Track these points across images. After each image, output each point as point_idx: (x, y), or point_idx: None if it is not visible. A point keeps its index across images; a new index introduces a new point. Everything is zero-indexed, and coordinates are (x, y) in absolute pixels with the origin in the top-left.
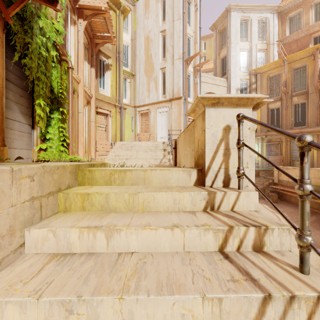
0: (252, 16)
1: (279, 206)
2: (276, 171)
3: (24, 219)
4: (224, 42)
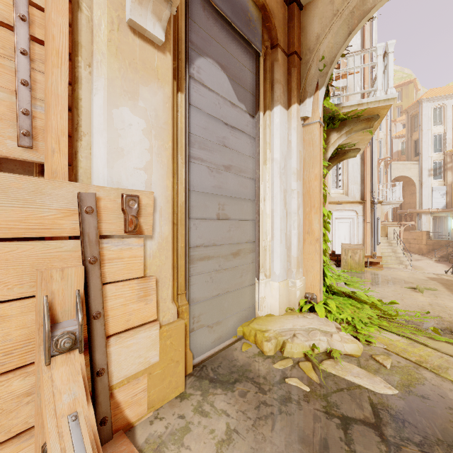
0: (446, 102)
1: None
2: None
3: None
4: (417, 126)
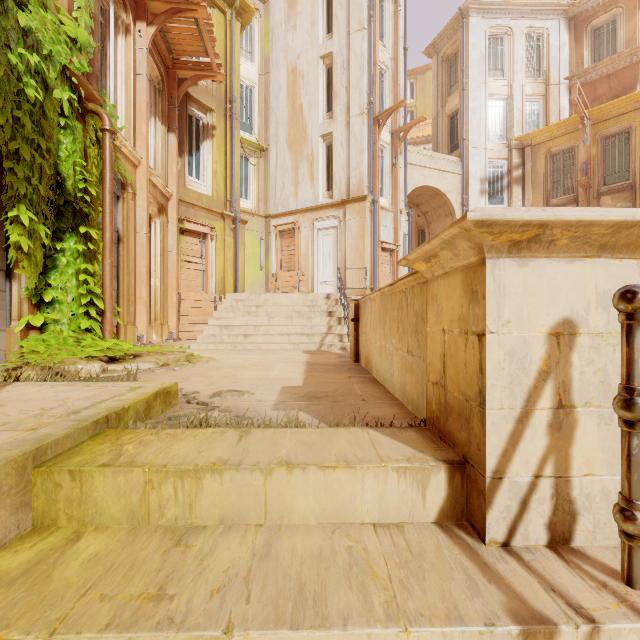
0: (514, 25)
1: None
2: None
3: None
4: (455, 80)
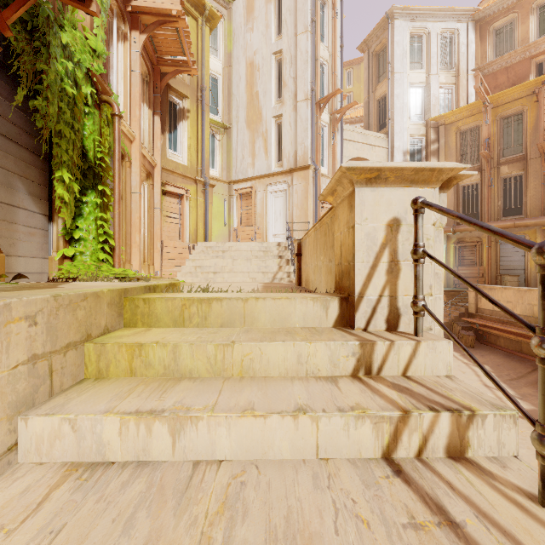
0: (430, 26)
1: (477, 353)
2: (473, 293)
3: (16, 399)
4: (383, 71)
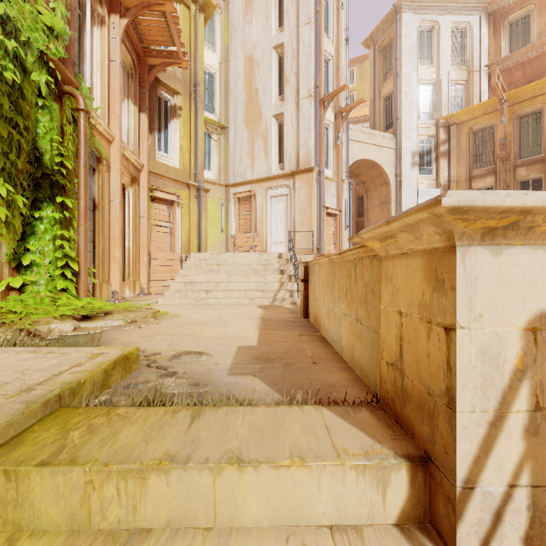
0: (440, 20)
1: None
2: None
3: None
4: (390, 67)
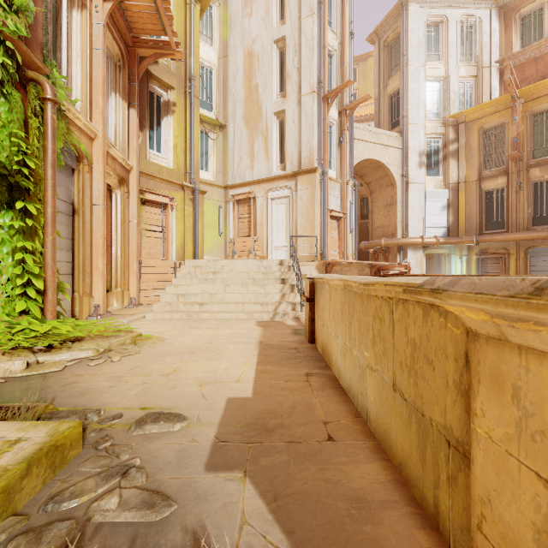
0: (449, 13)
1: None
2: None
3: None
4: (396, 64)
